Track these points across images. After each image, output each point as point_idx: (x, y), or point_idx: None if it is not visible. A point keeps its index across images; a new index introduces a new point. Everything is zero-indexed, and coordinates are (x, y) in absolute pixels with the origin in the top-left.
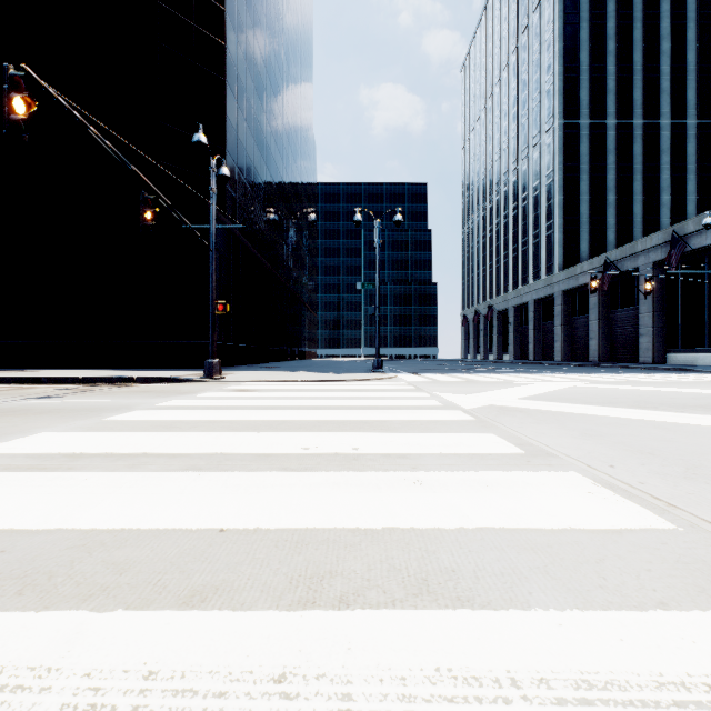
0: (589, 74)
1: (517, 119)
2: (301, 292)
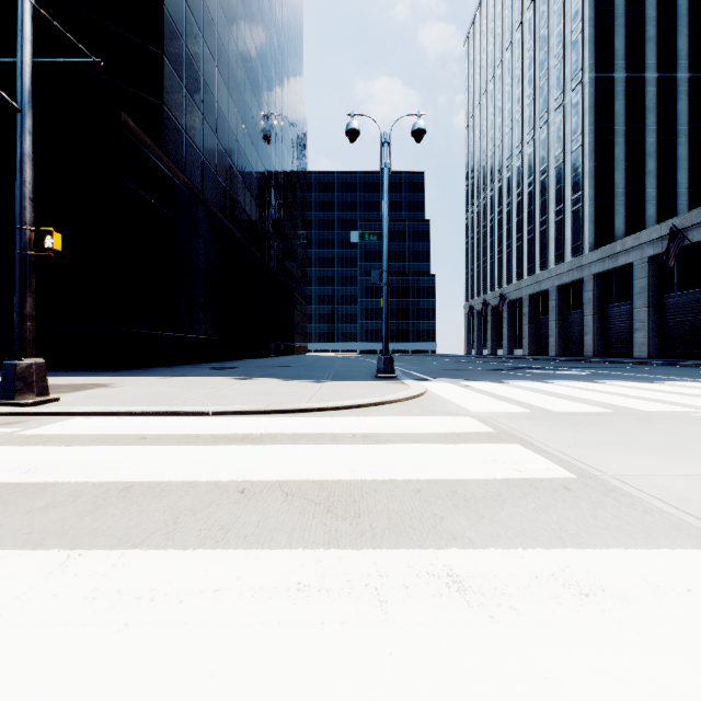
0: (625, 20)
1: (533, 82)
2: (289, 279)
